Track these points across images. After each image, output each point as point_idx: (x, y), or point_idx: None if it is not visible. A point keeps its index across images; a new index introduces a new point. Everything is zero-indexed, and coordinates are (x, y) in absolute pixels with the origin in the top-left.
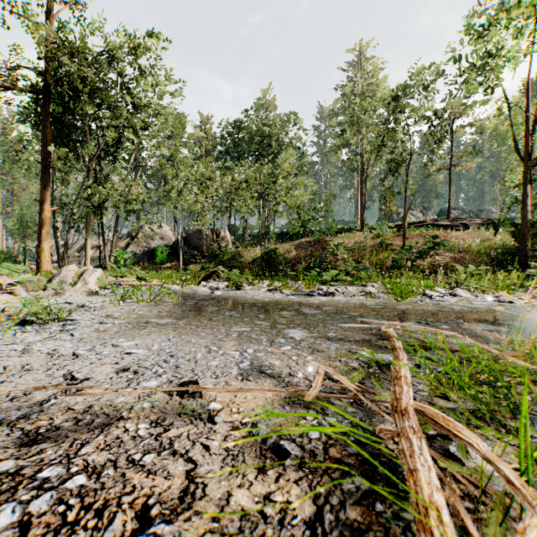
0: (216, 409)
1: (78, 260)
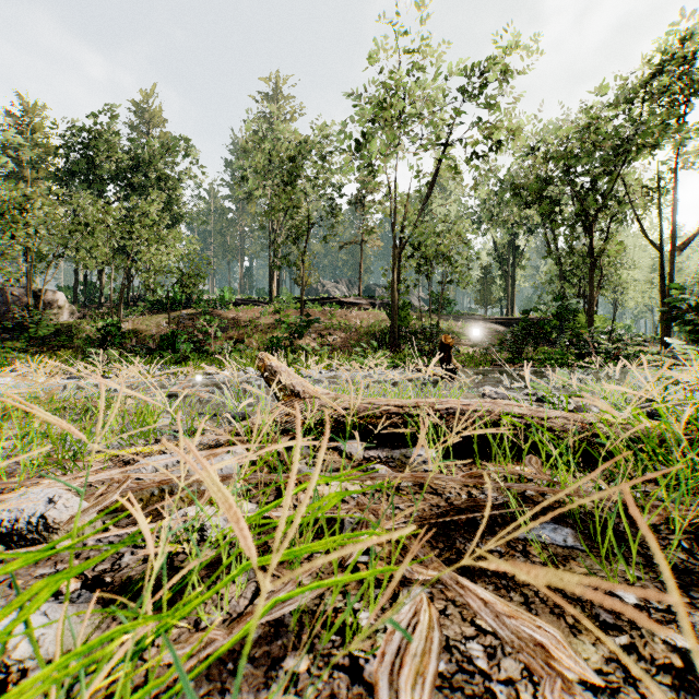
0: None
1: None
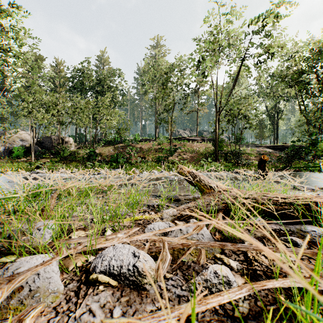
0: None
1: None
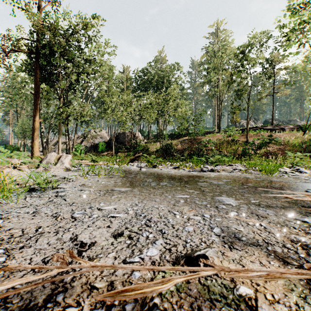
0: (250, 296)
1: (53, 150)
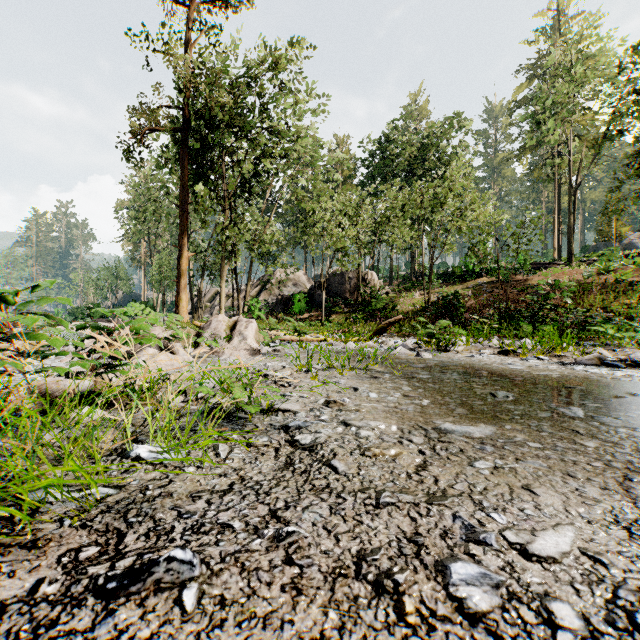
0: None
1: (210, 311)
